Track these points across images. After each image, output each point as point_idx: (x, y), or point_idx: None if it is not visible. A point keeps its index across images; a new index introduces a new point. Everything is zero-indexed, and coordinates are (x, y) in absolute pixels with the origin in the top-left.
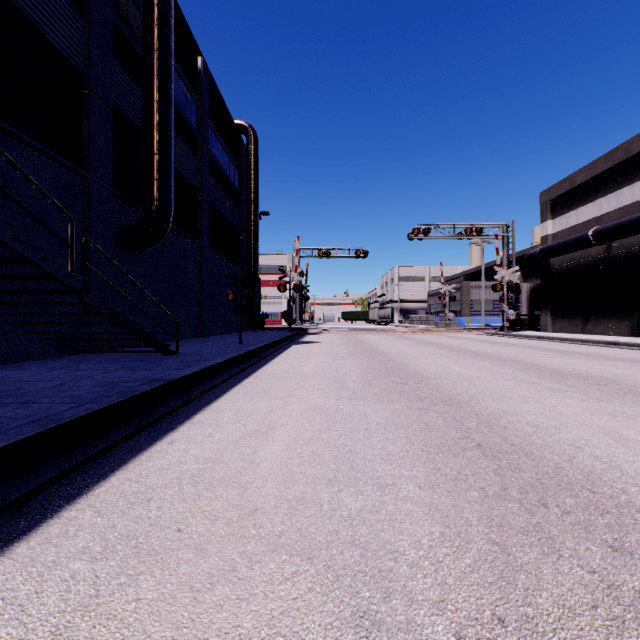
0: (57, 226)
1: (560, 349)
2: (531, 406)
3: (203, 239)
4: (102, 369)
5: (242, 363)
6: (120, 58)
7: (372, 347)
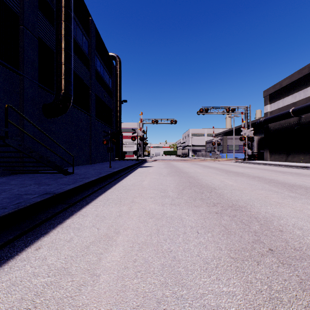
0: (2, 101)
1: (278, 170)
2: (287, 210)
3: (92, 113)
4: (21, 184)
5: (108, 179)
6: (43, 11)
7: (180, 169)
